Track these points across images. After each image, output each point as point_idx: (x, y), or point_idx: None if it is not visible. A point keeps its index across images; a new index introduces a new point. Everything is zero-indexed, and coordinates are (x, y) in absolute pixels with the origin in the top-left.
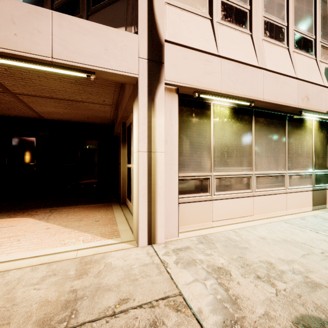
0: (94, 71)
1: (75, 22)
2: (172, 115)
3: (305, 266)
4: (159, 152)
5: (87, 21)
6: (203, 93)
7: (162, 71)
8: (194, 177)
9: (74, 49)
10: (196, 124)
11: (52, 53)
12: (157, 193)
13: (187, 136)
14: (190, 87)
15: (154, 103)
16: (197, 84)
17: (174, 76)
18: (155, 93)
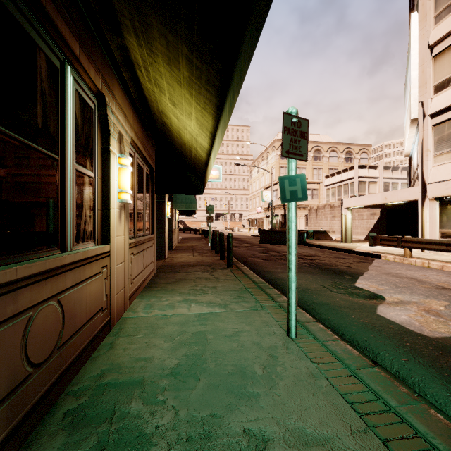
0: (407, 200)
1: (402, 190)
2: (432, 208)
3: (438, 257)
4: (425, 222)
5: (405, 189)
6: (447, 196)
7: (426, 195)
8: (449, 232)
9: (402, 197)
10: (450, 208)
11: (398, 200)
12: (424, 236)
13: (445, 214)
14: (438, 197)
15: (423, 206)
16: (441, 195)
17: (431, 195)
18: (424, 202)
